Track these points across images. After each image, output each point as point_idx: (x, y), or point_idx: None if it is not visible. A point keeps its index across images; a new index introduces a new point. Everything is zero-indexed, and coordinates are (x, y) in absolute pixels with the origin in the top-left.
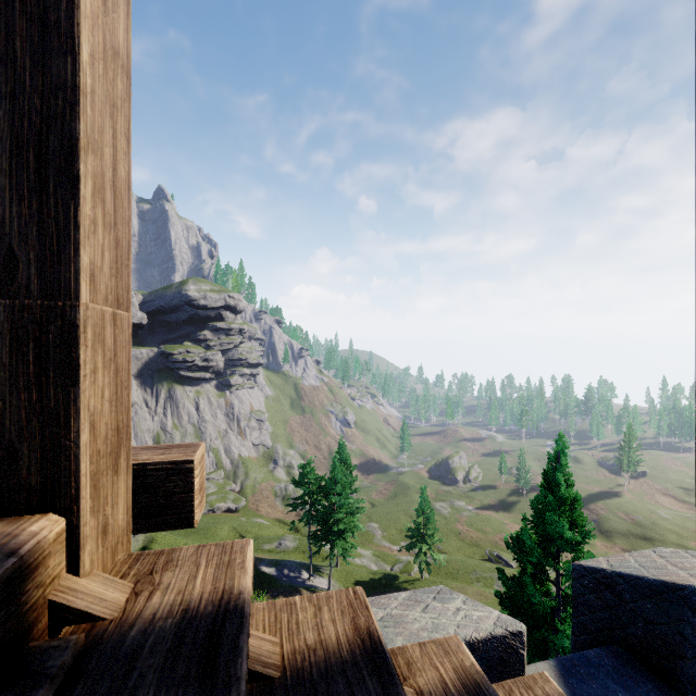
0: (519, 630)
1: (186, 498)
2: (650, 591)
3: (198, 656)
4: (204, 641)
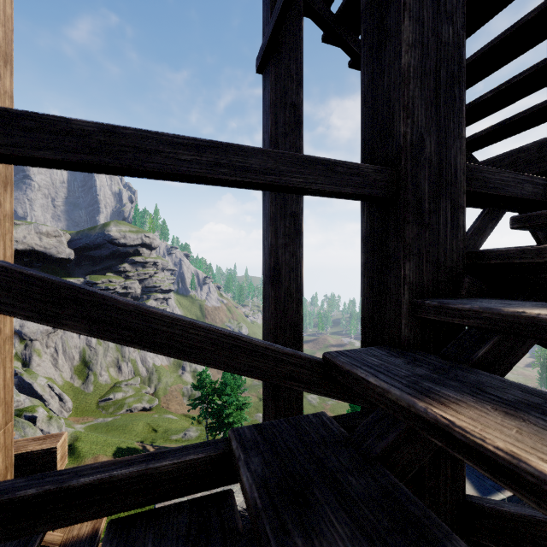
0: None
1: (52, 465)
2: None
3: (23, 545)
4: (27, 540)
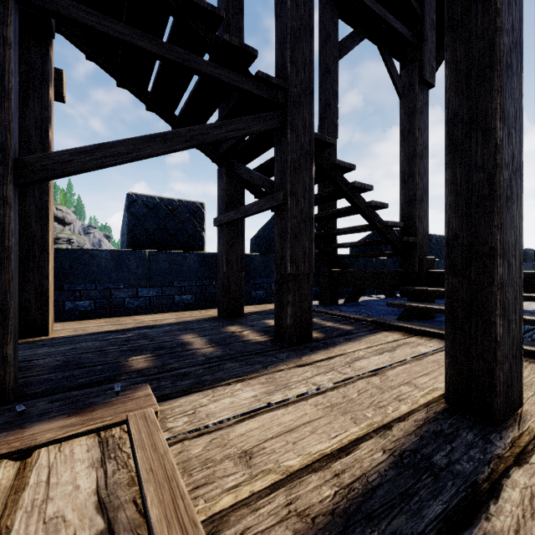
0: (202, 203)
1: (60, 82)
2: (267, 225)
3: None
4: None
